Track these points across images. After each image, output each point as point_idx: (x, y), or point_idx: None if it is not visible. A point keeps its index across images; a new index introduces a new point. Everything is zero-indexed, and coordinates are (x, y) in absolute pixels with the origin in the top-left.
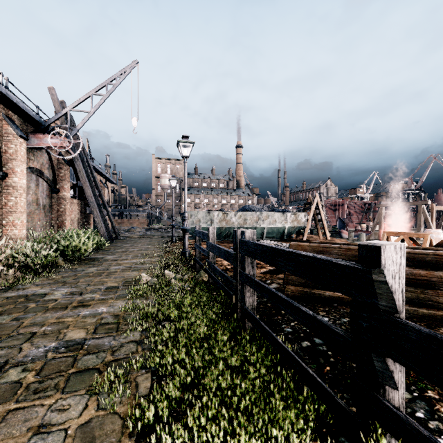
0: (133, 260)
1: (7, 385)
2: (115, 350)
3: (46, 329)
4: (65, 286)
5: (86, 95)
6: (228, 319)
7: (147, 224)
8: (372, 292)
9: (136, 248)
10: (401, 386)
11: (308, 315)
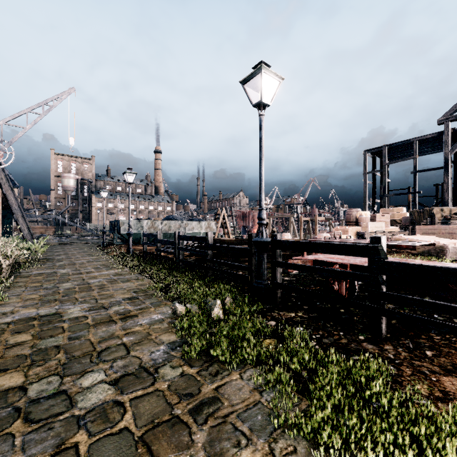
0: (86, 258)
1: (99, 284)
2: (129, 278)
3: (86, 278)
4: (61, 269)
5: (21, 111)
6: (171, 269)
7: (54, 231)
8: (207, 240)
9: (73, 251)
10: (211, 257)
11: (198, 250)
